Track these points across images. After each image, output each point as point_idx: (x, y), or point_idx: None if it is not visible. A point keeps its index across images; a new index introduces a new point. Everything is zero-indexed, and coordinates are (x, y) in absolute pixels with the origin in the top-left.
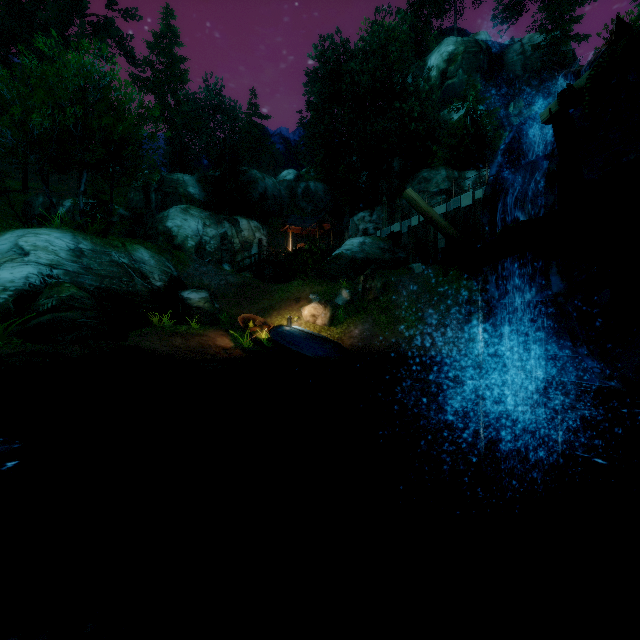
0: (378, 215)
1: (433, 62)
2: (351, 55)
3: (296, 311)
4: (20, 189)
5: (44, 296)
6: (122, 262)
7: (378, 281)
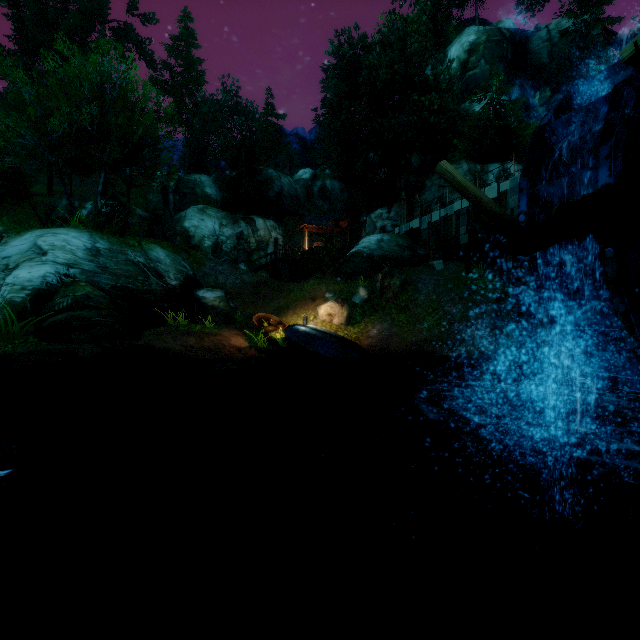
0: (396, 212)
1: (453, 53)
2: (368, 48)
3: (312, 310)
4: (46, 193)
5: (60, 295)
6: (138, 261)
7: (397, 279)
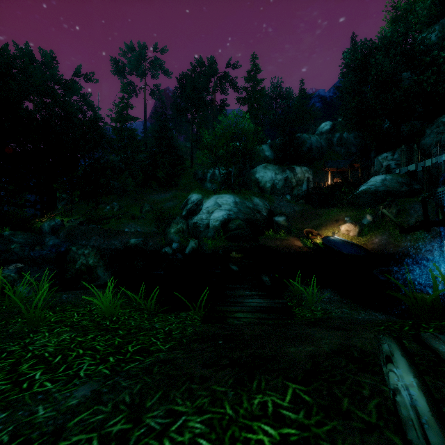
0: (399, 154)
1: None
2: (375, 49)
3: (336, 227)
4: (189, 165)
5: (231, 224)
6: (250, 206)
7: (393, 209)
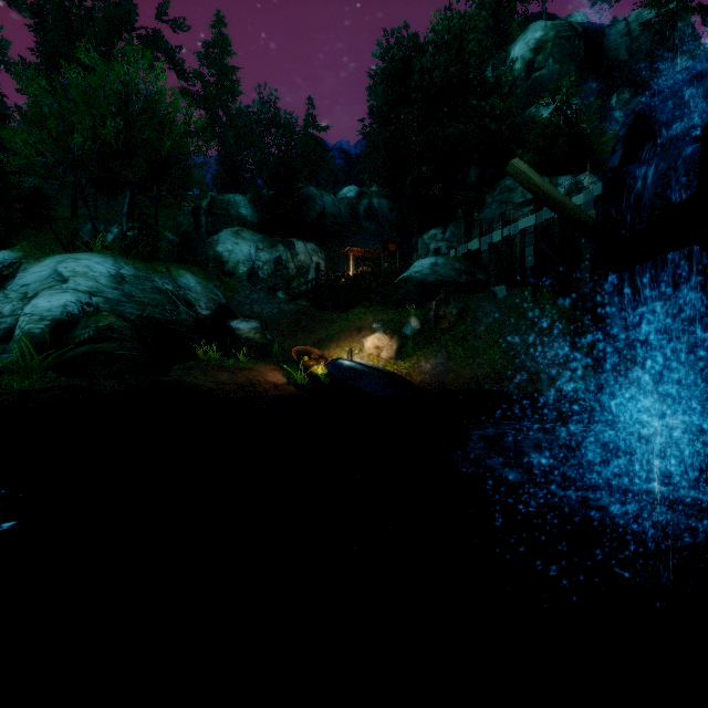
0: (452, 232)
1: (517, 52)
2: (420, 49)
3: (357, 342)
4: (70, 217)
5: (81, 326)
6: (166, 289)
7: (453, 307)
